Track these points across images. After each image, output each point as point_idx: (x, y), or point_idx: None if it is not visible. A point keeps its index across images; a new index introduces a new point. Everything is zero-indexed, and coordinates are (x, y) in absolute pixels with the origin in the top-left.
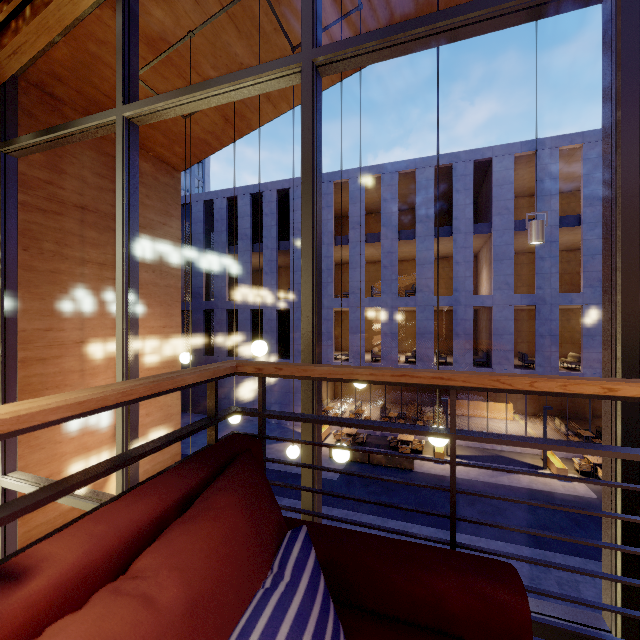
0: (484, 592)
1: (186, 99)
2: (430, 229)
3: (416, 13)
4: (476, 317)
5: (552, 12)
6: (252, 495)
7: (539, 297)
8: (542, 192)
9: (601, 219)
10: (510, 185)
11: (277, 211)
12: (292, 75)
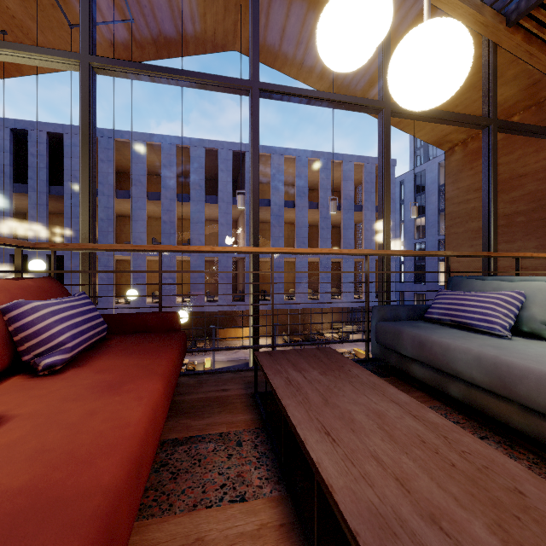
0: (162, 315)
1: None
2: (202, 196)
3: (176, 42)
4: (237, 266)
5: (229, 92)
6: (56, 282)
7: None
8: (275, 182)
9: (305, 205)
10: None
11: (47, 154)
12: (72, 65)
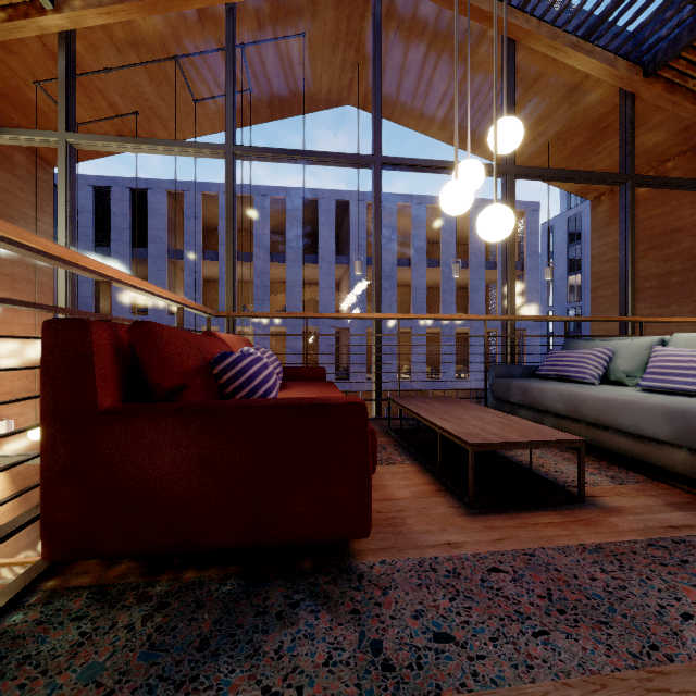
0: (314, 368)
1: (133, 146)
2: (299, 255)
3: (290, 104)
4: (339, 339)
5: (353, 167)
6: None
7: (383, 321)
8: (386, 236)
9: (423, 263)
10: (363, 226)
11: (131, 212)
12: (218, 155)
